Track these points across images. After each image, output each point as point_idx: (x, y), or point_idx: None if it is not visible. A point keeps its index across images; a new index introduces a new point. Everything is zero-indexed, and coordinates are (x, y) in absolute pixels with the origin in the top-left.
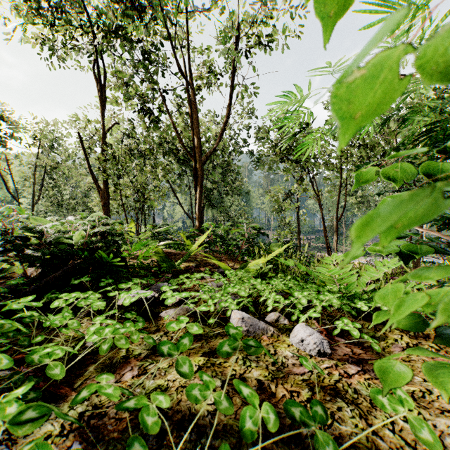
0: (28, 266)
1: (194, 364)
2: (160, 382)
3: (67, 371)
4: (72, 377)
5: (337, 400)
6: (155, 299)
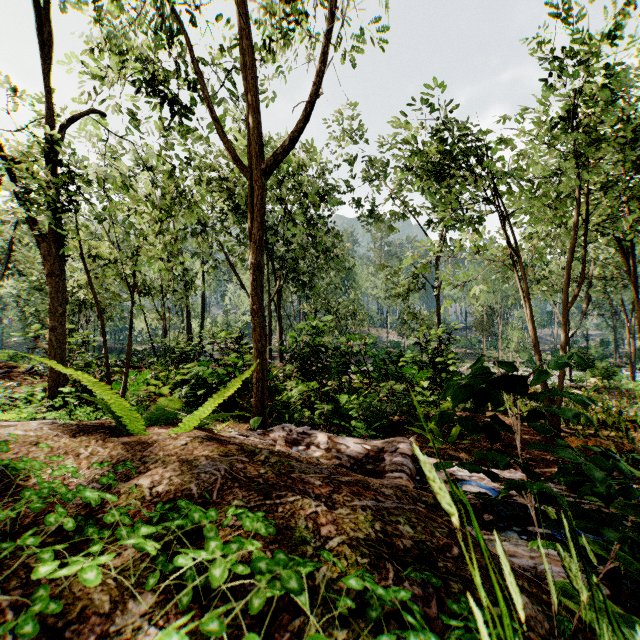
0: None
1: None
2: None
3: None
4: None
5: None
6: None
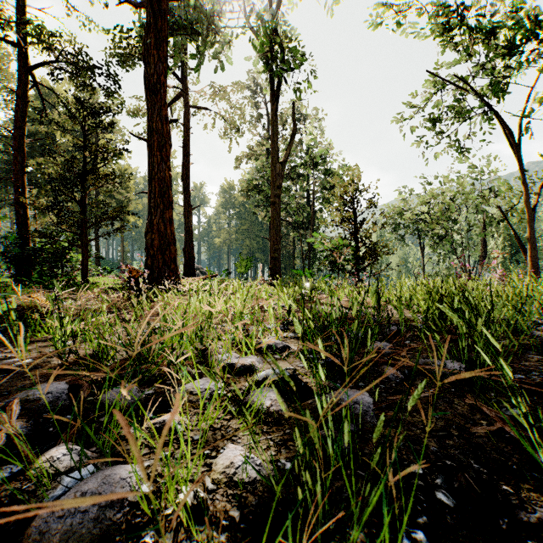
0: None
1: None
2: None
3: None
4: None
5: None
6: None
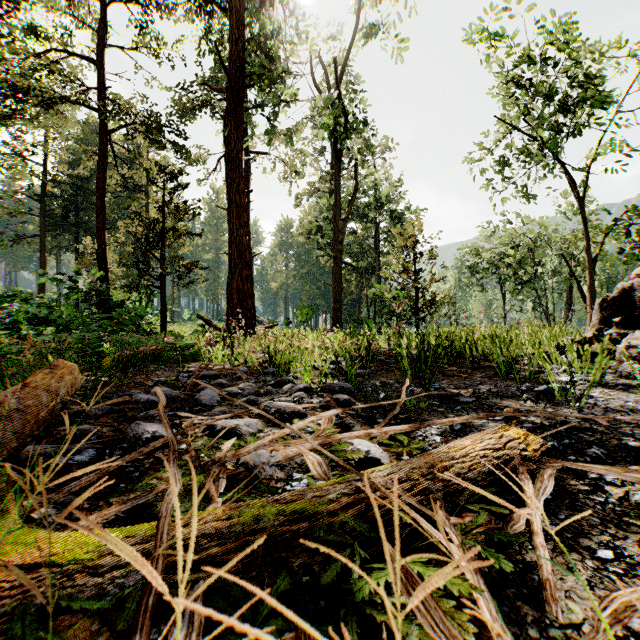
0: None
1: None
2: None
3: None
4: None
5: None
6: None
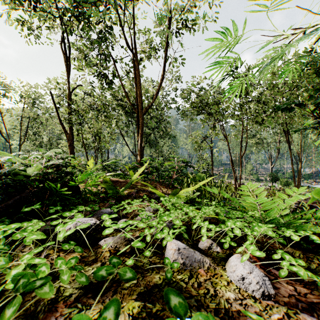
0: None
1: (127, 314)
2: None
3: None
4: None
5: None
6: (96, 226)
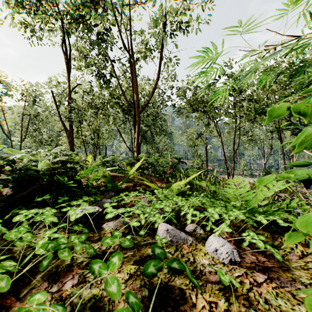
0: (3, 187)
1: (126, 273)
2: (95, 291)
3: (18, 279)
4: (20, 285)
5: (252, 311)
6: (99, 213)
